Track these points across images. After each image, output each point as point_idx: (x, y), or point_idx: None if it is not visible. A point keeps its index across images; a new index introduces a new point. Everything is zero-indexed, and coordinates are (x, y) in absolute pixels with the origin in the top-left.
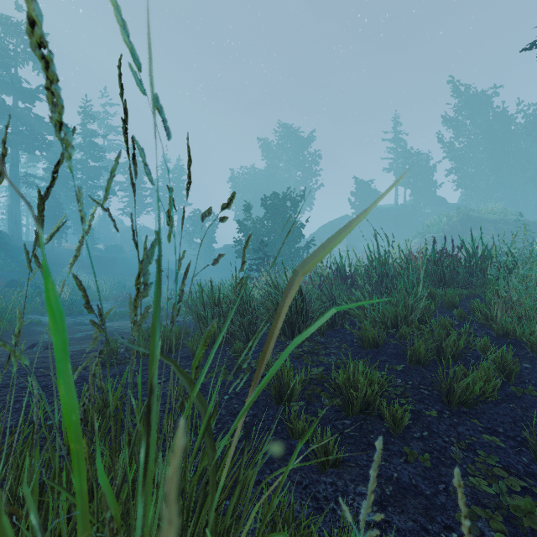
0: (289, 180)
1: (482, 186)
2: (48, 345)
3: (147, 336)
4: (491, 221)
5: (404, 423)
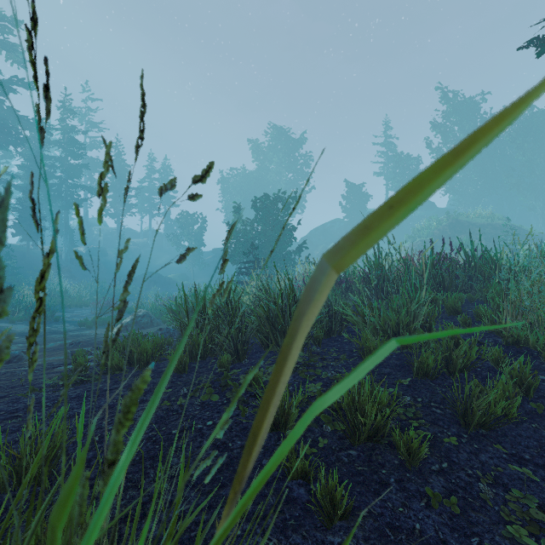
0: (280, 183)
1: (470, 191)
2: (10, 358)
3: (122, 348)
4: (479, 226)
5: (422, 454)
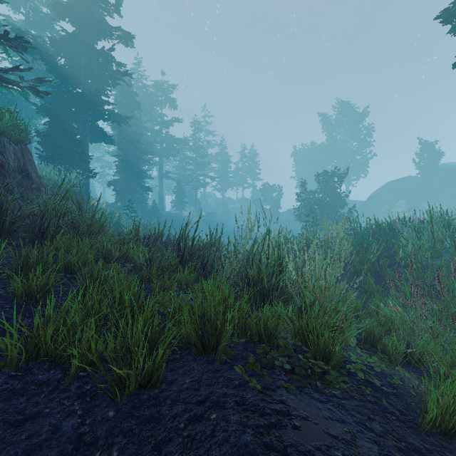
0: (345, 151)
1: None
2: None
3: None
4: None
5: None
